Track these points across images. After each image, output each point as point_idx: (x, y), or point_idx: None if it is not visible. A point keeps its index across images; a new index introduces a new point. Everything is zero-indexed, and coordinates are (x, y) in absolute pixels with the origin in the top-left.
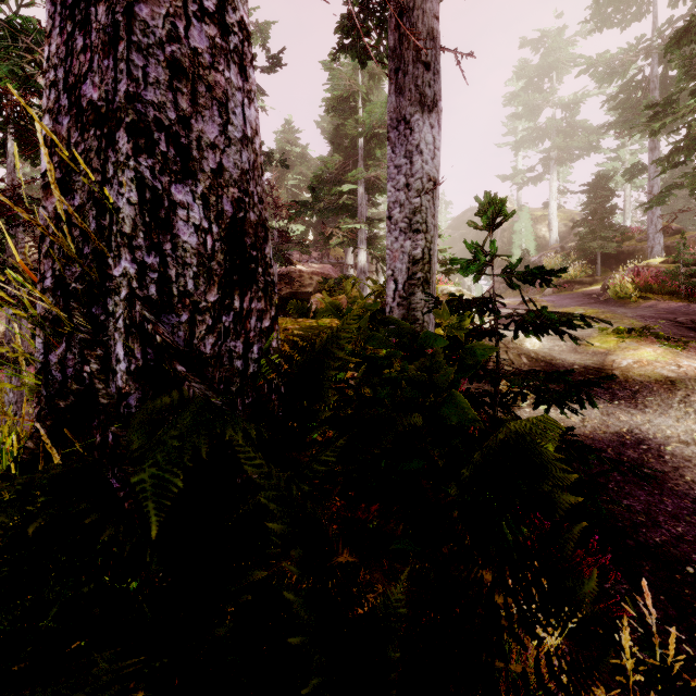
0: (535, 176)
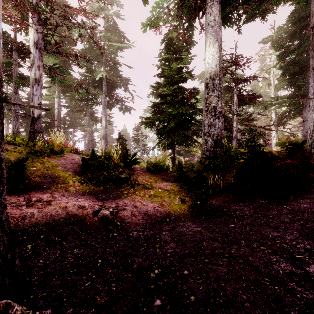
0: None
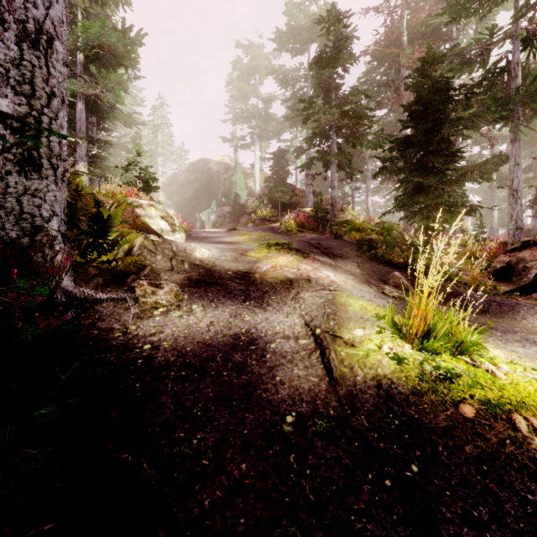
0: (246, 144)
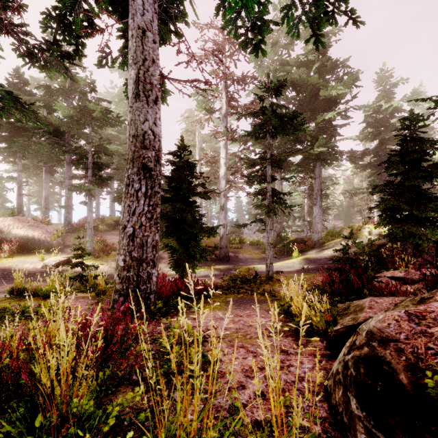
0: None
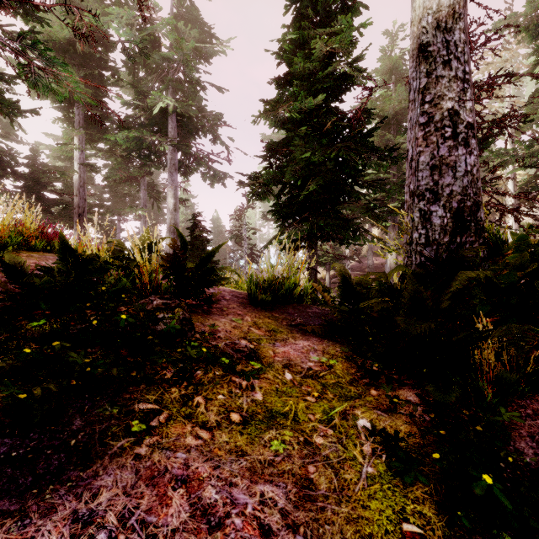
0: None
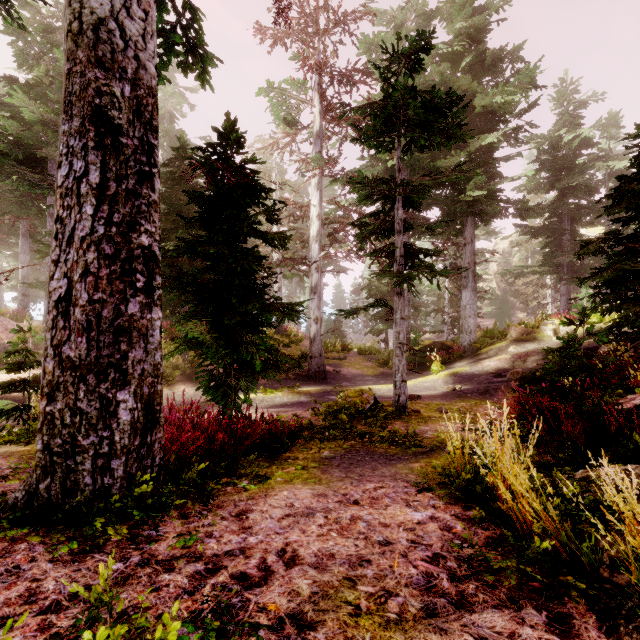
0: None
